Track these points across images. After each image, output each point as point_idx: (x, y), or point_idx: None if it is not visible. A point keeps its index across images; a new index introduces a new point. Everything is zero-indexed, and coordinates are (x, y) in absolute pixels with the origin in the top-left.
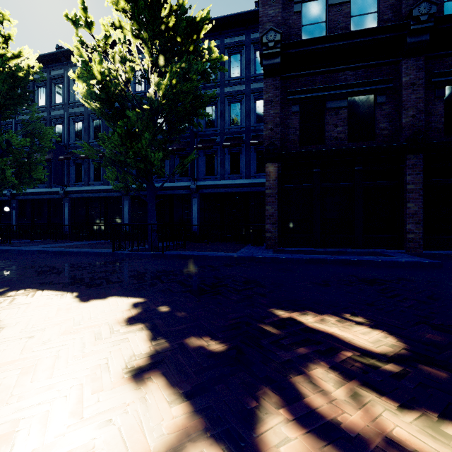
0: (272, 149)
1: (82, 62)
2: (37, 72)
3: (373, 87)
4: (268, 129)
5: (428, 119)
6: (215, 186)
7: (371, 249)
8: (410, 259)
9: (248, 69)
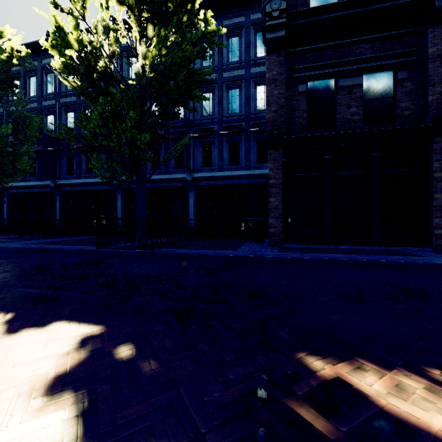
0: (277, 133)
1: (56, 28)
2: (24, 58)
3: (394, 61)
4: (272, 111)
5: None
6: (212, 177)
7: (391, 247)
8: None
9: (248, 52)
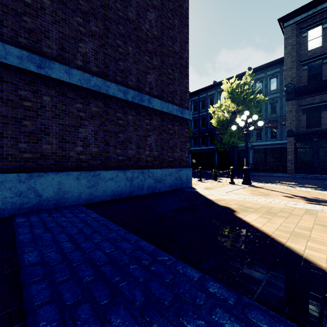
0: (290, 132)
1: (217, 116)
2: None
3: None
4: (288, 123)
5: None
6: (261, 145)
7: None
8: None
9: (281, 85)
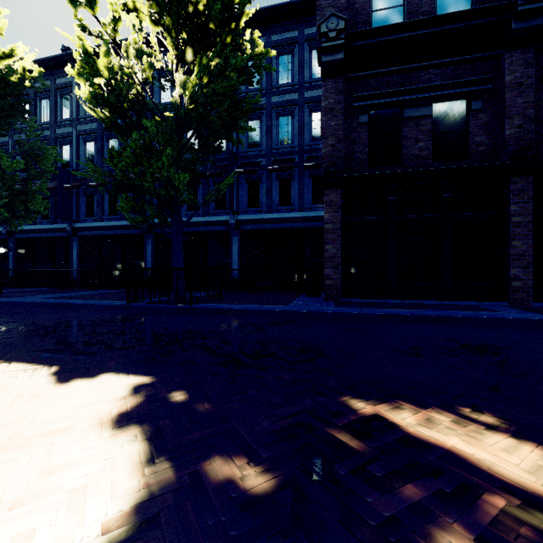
0: (334, 171)
1: (84, 54)
2: (36, 78)
3: (467, 90)
4: (328, 146)
5: (539, 130)
6: (259, 220)
7: (464, 301)
8: (522, 315)
9: (302, 73)
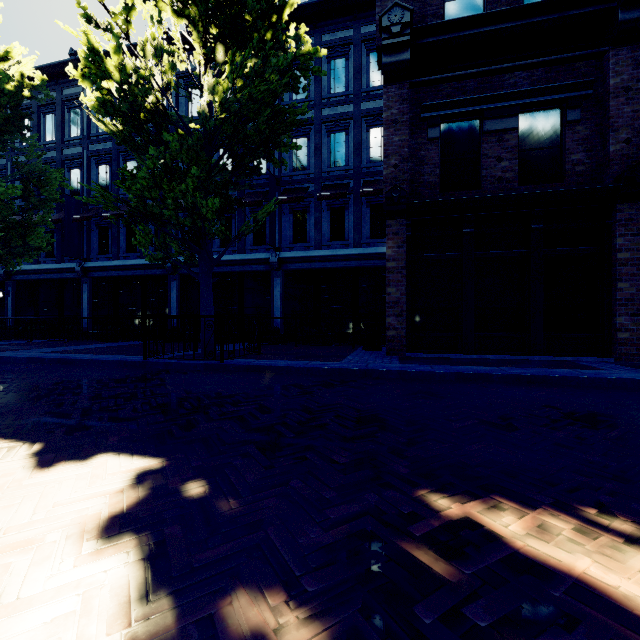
0: (398, 197)
1: (90, 51)
2: (38, 87)
3: (561, 96)
4: (391, 166)
5: None
6: (306, 258)
7: (558, 357)
8: (634, 375)
9: (358, 80)
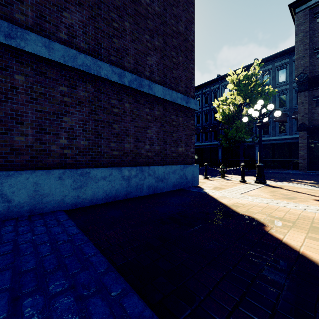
0: (303, 126)
1: (222, 110)
2: None
3: None
4: (301, 116)
5: None
6: (269, 140)
7: None
8: None
9: (291, 76)
